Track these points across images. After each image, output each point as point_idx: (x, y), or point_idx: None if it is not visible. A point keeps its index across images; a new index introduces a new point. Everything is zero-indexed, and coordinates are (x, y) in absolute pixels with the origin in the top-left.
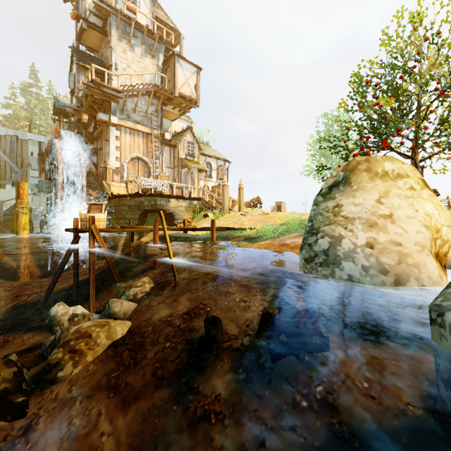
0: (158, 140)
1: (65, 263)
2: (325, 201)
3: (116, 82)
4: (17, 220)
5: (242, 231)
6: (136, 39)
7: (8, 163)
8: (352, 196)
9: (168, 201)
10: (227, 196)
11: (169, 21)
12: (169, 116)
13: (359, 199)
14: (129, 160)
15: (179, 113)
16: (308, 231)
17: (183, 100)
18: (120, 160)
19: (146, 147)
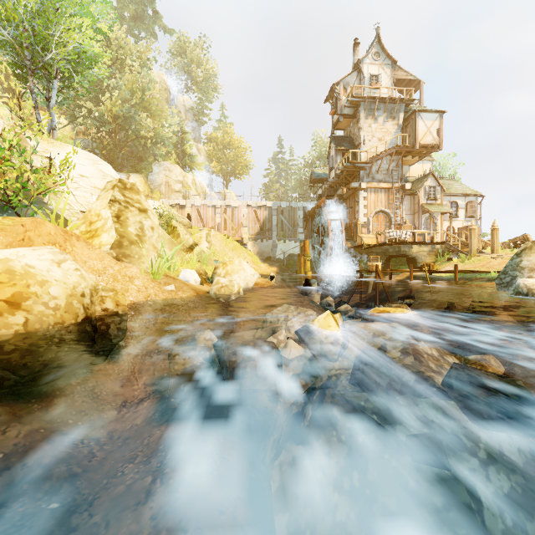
0: (398, 192)
1: (355, 289)
2: (516, 258)
3: (363, 154)
4: (305, 265)
5: (488, 274)
6: (379, 111)
7: (287, 225)
8: (529, 256)
9: (411, 248)
10: (476, 239)
11: (408, 76)
12: (407, 163)
13: (531, 258)
14: (373, 214)
15: (418, 158)
16: (502, 272)
17: (424, 149)
18: (367, 215)
19: (388, 200)
